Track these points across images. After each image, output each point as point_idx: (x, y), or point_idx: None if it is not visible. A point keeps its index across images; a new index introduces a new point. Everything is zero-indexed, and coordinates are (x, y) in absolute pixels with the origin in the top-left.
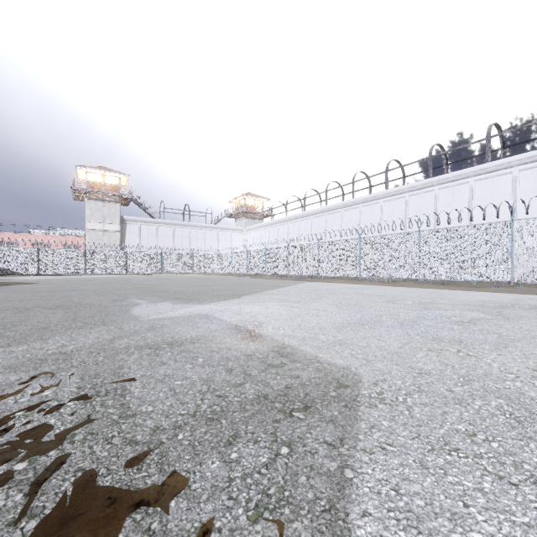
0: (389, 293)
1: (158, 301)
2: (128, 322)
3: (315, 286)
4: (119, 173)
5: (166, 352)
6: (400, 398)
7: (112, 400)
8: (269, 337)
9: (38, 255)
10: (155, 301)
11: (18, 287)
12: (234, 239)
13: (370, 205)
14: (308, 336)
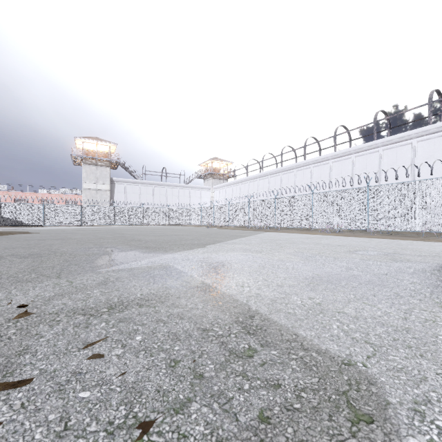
0: (346, 243)
1: (127, 250)
2: (84, 274)
3: (273, 236)
4: (109, 142)
5: (100, 322)
6: None
7: None
8: (232, 298)
9: (43, 210)
10: (125, 250)
11: (17, 236)
12: (203, 196)
13: (320, 165)
14: (278, 297)
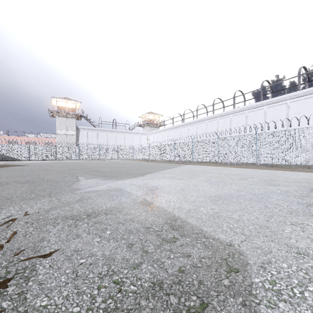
0: (240, 172)
1: (91, 178)
2: (66, 194)
3: (191, 168)
4: (75, 101)
5: (83, 223)
6: (296, 291)
7: (14, 286)
8: (163, 209)
9: (29, 149)
10: (90, 178)
11: (13, 168)
12: (142, 139)
13: (224, 118)
14: (192, 209)
